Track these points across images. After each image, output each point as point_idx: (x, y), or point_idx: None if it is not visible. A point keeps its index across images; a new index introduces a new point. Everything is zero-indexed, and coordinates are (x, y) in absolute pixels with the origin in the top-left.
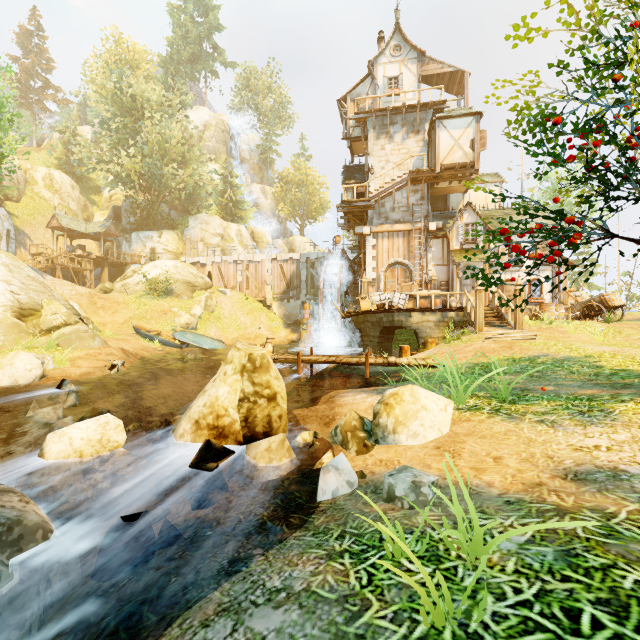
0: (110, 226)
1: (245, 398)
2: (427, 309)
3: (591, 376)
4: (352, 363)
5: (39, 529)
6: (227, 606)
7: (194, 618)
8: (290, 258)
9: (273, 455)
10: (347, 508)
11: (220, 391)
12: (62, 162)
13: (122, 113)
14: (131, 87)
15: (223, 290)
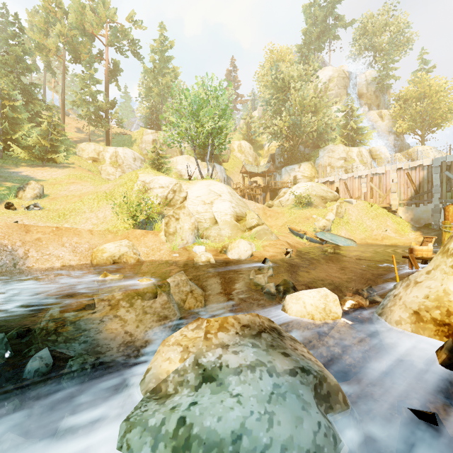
0: (270, 166)
1: None
2: None
3: None
4: None
5: (338, 391)
6: None
7: None
8: (419, 165)
9: None
10: None
11: (450, 285)
12: (245, 135)
13: (277, 92)
14: (282, 73)
15: (349, 200)
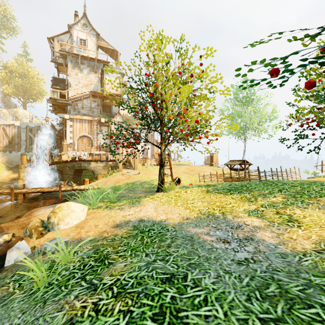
0: None
1: None
2: (99, 160)
3: (147, 188)
4: (51, 191)
5: None
6: None
7: None
8: (12, 124)
9: None
10: (21, 264)
11: None
12: None
13: None
14: None
15: None
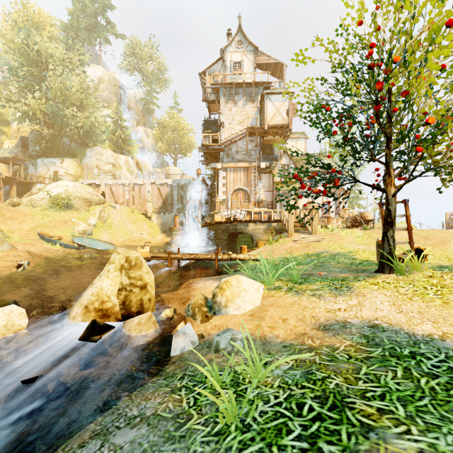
0: (18, 153)
1: (123, 288)
2: (258, 221)
3: (348, 265)
4: (206, 259)
5: None
6: (99, 432)
7: (74, 443)
8: (165, 183)
9: (142, 327)
10: (189, 359)
11: (104, 284)
12: None
13: (29, 64)
14: (37, 44)
15: (114, 205)
